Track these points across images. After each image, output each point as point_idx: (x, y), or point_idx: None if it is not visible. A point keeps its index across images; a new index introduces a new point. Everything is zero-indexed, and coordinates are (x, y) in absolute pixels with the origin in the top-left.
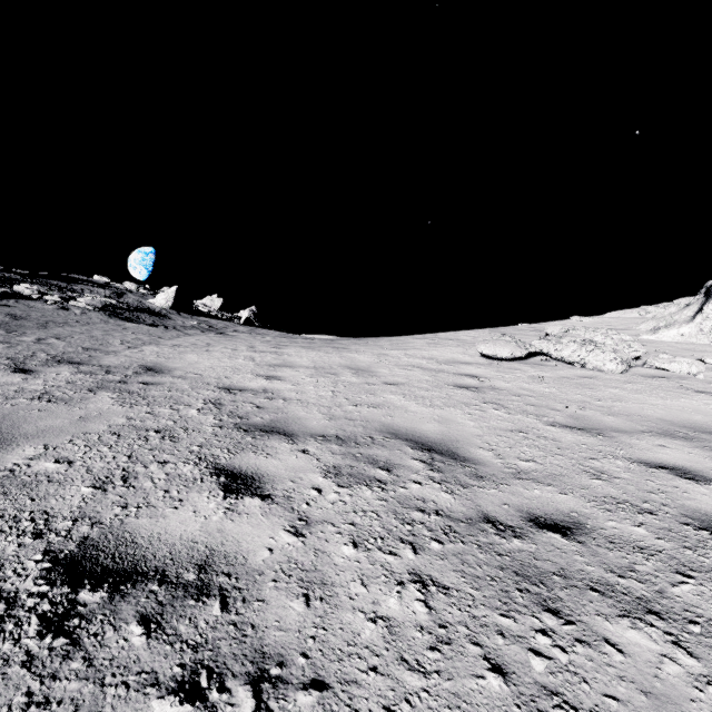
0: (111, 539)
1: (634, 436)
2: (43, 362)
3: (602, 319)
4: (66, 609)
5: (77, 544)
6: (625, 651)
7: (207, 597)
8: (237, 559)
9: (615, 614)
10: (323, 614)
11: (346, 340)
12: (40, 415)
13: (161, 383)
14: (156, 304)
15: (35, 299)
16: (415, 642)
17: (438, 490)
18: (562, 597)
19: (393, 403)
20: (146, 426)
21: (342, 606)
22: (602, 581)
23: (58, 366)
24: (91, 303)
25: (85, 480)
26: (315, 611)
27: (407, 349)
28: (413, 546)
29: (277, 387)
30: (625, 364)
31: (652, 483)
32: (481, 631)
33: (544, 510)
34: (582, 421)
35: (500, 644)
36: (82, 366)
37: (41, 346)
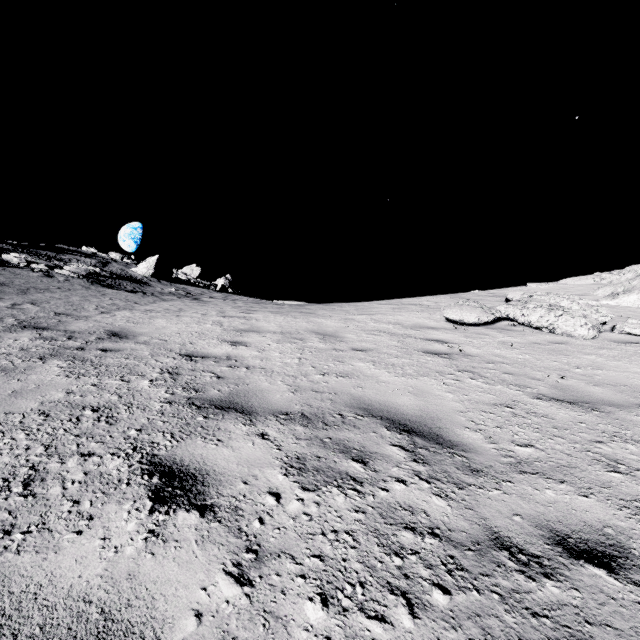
0: None
1: (633, 411)
2: (7, 327)
3: (558, 285)
4: None
5: None
6: None
7: None
8: (143, 638)
9: None
10: None
11: (313, 306)
12: None
13: (121, 349)
14: (138, 272)
15: (22, 267)
16: None
17: (428, 492)
18: None
19: (362, 371)
20: (84, 403)
21: None
22: None
23: (20, 331)
24: (76, 271)
25: None
26: None
27: (373, 314)
28: (408, 601)
29: (241, 354)
30: (596, 329)
31: None
32: None
33: (568, 523)
34: (568, 392)
35: None
36: (46, 331)
37: (13, 311)
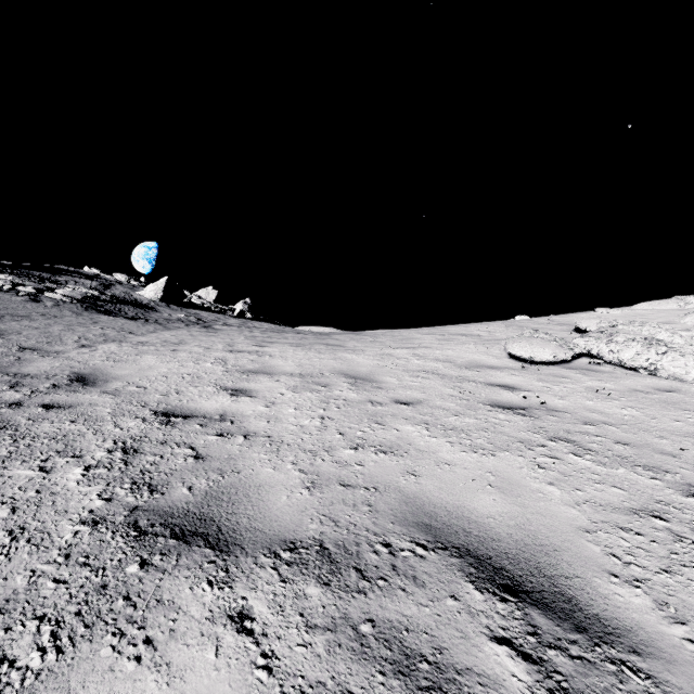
0: None
1: None
2: None
3: (633, 311)
4: None
5: None
6: None
7: None
8: None
9: None
10: None
11: (342, 335)
12: None
13: (74, 405)
14: (145, 296)
15: (5, 290)
16: None
17: None
18: None
19: (413, 442)
20: None
21: None
22: None
23: None
24: (70, 294)
25: None
26: None
27: (415, 348)
28: None
29: (242, 410)
30: None
31: None
32: None
33: None
34: None
35: None
36: None
37: None
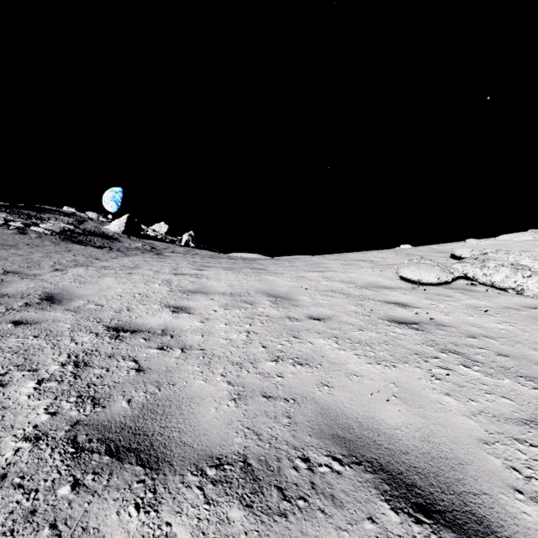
0: None
1: None
2: None
3: (497, 242)
4: None
5: None
6: None
7: None
8: None
9: None
10: None
11: (265, 260)
12: None
13: (40, 321)
14: (110, 229)
15: None
16: None
17: None
18: None
19: (325, 354)
20: None
21: None
22: None
23: None
24: (51, 228)
25: None
26: None
27: (324, 271)
28: None
29: (181, 325)
30: None
31: None
32: None
33: None
34: None
35: None
36: None
37: None
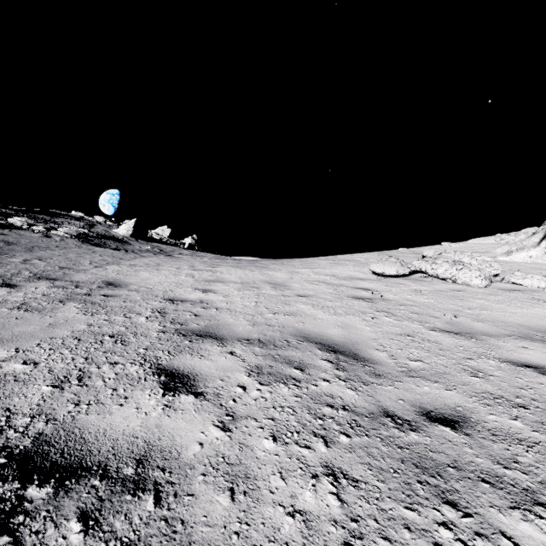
0: (62, 434)
1: (501, 339)
2: (26, 278)
3: (466, 245)
4: (13, 505)
5: (31, 440)
6: (521, 544)
7: (142, 492)
8: (171, 453)
9: (507, 506)
10: (246, 508)
11: (266, 261)
12: (17, 322)
13: (119, 295)
14: (119, 233)
15: (24, 229)
16: (330, 537)
17: (344, 387)
18: (458, 489)
19: (304, 311)
20: (102, 332)
21: (263, 500)
22: (491, 472)
23: (37, 282)
24: (69, 232)
25: (46, 379)
26: (239, 505)
27: (314, 268)
28: (324, 440)
29: (211, 299)
30: (488, 280)
31: (521, 380)
32: (389, 524)
33: (434, 404)
34: (457, 326)
35: (407, 538)
36: (57, 282)
37: (26, 266)
